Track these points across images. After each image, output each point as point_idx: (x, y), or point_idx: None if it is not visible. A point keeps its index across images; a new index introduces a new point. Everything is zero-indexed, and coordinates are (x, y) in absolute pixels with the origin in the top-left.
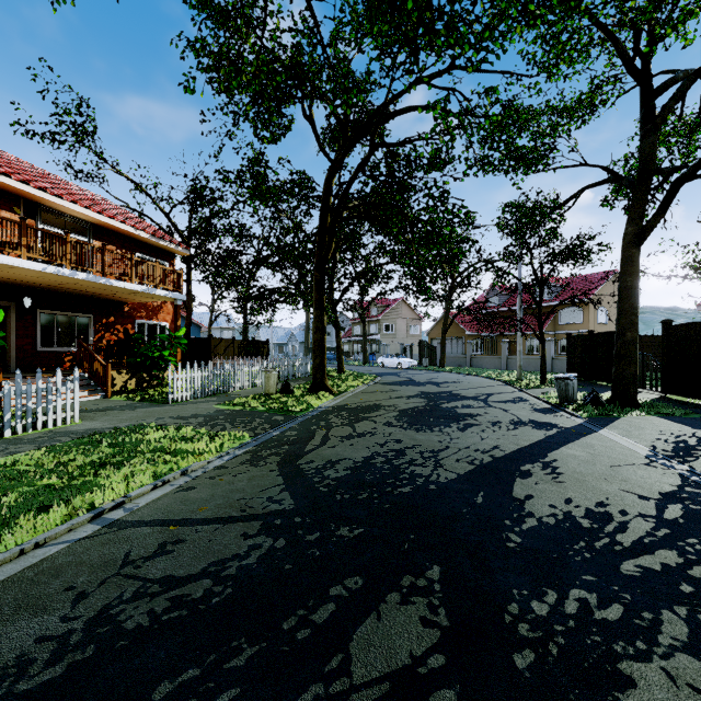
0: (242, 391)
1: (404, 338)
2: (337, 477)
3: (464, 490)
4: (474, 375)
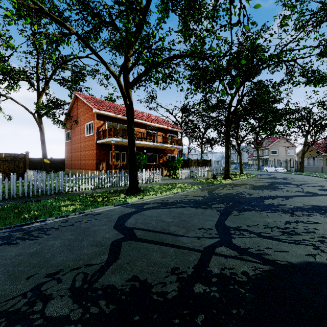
0: (200, 177)
1: (284, 157)
2: (221, 194)
3: (251, 198)
4: (317, 176)
